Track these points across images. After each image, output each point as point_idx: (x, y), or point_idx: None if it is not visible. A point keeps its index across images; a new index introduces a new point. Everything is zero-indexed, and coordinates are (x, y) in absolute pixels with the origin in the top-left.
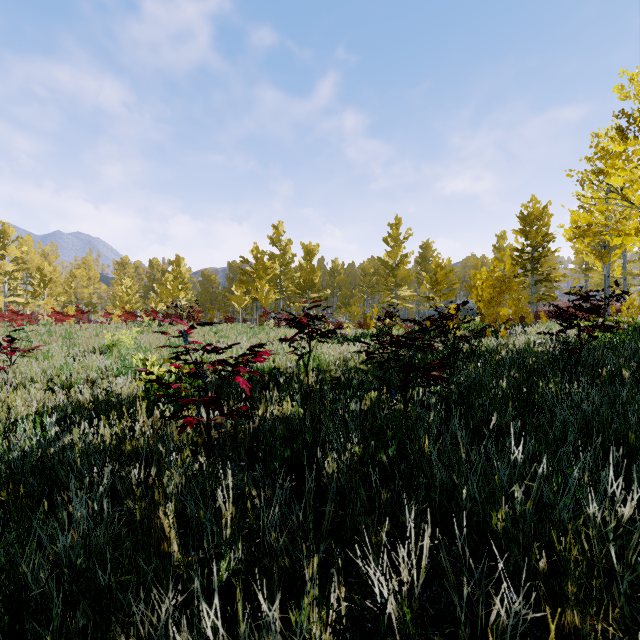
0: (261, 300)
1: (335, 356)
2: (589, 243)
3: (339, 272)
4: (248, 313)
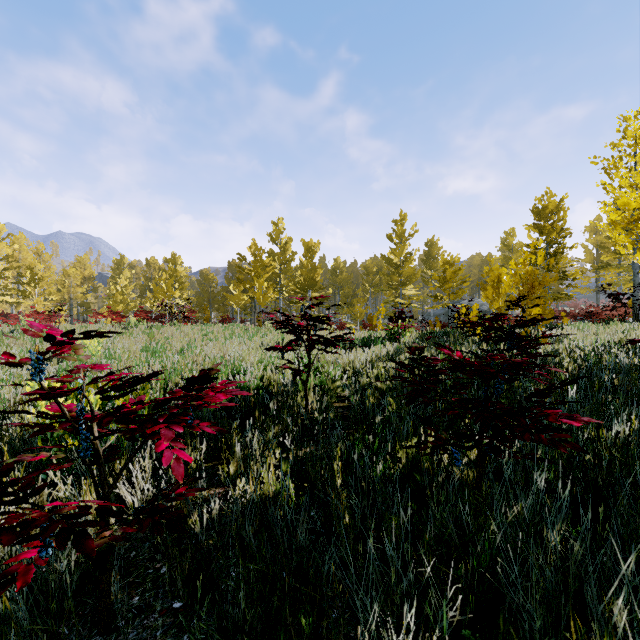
0: (259, 299)
1: (341, 366)
2: (631, 233)
3: (341, 271)
4: (247, 313)
